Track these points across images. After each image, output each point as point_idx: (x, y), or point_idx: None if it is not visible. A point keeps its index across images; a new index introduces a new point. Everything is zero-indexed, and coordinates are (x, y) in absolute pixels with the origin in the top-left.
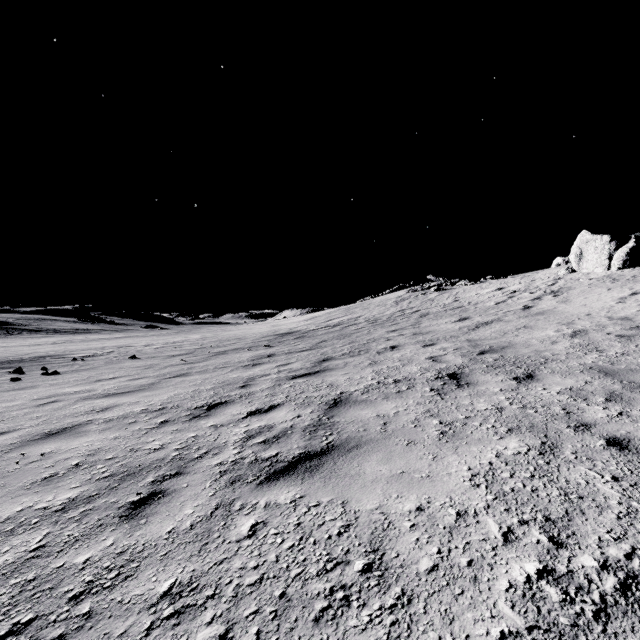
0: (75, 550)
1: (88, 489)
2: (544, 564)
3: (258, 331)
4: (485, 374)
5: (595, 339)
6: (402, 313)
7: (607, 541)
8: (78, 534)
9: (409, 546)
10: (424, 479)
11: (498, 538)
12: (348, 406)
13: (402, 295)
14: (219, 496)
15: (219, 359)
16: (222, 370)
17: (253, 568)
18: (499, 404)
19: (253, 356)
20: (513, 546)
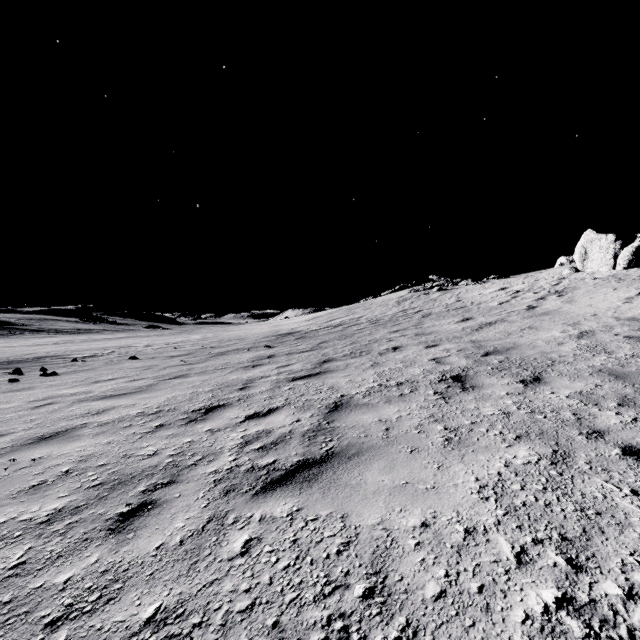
0: (56, 568)
1: (76, 499)
2: (563, 591)
3: (259, 331)
4: (490, 377)
5: (603, 340)
6: (404, 313)
7: (631, 565)
8: (61, 549)
9: (414, 568)
10: (429, 491)
11: (511, 560)
12: (349, 410)
13: (404, 295)
14: (212, 508)
15: (219, 360)
16: (221, 371)
17: (245, 591)
18: (506, 409)
19: (253, 357)
20: (528, 569)
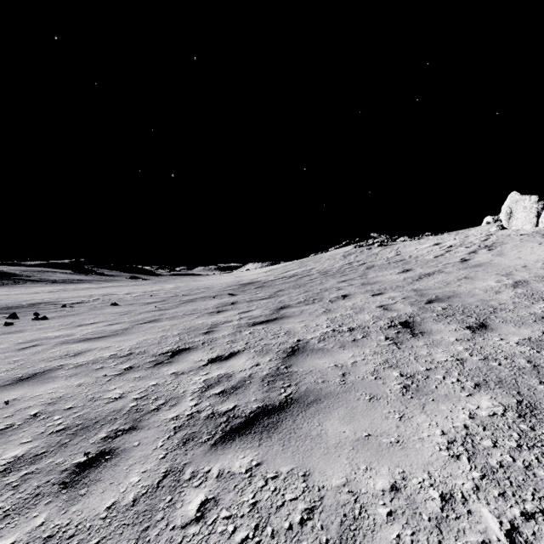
0: None
1: (37, 445)
2: None
3: (224, 281)
4: (437, 323)
5: (538, 289)
6: (350, 265)
7: None
8: (9, 507)
9: None
10: (394, 445)
11: (502, 540)
12: (305, 355)
13: (349, 250)
14: (169, 459)
15: (188, 306)
16: (189, 316)
17: None
18: (459, 355)
19: (218, 304)
20: None
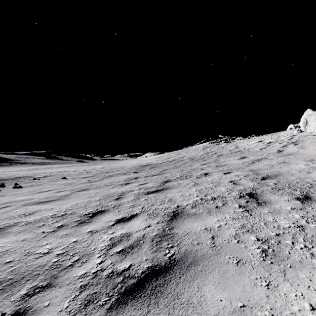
0: None
1: None
2: None
3: (131, 164)
4: (273, 194)
5: None
6: (207, 154)
7: None
8: None
9: None
10: None
11: None
12: (183, 218)
13: (206, 145)
14: None
15: (108, 180)
16: (108, 187)
17: None
18: (298, 222)
19: (126, 178)
20: None
